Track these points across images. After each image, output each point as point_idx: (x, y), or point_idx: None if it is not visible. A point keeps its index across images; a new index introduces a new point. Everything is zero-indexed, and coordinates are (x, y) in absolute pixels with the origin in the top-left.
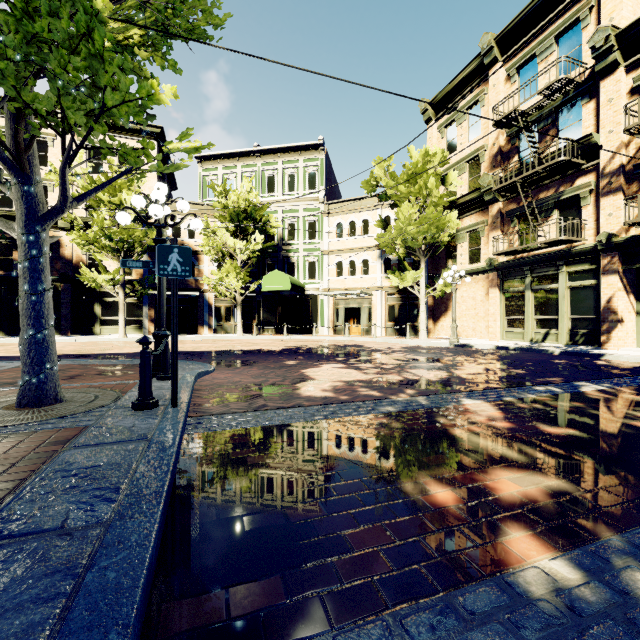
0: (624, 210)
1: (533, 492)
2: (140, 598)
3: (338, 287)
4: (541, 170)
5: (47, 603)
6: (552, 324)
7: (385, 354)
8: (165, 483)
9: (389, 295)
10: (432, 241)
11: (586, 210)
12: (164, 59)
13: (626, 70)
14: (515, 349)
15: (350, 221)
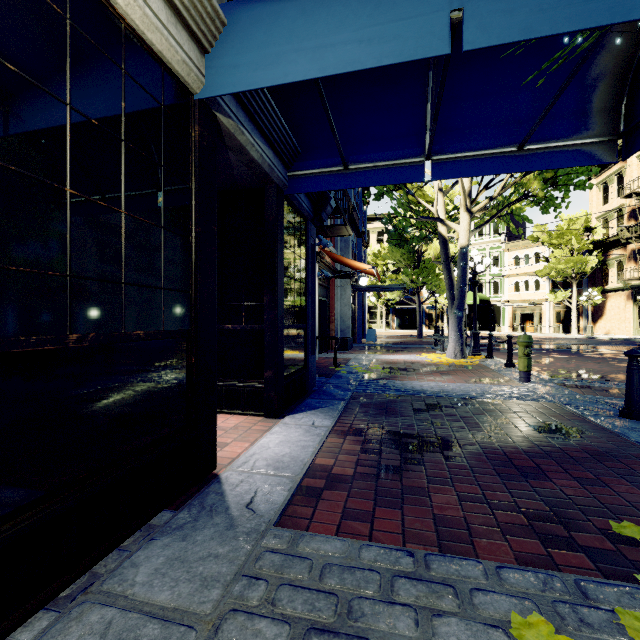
0: None
1: None
2: None
3: (515, 299)
4: None
5: None
6: None
7: None
8: None
9: (556, 304)
10: (579, 271)
11: None
12: None
13: None
14: (622, 339)
15: (525, 254)
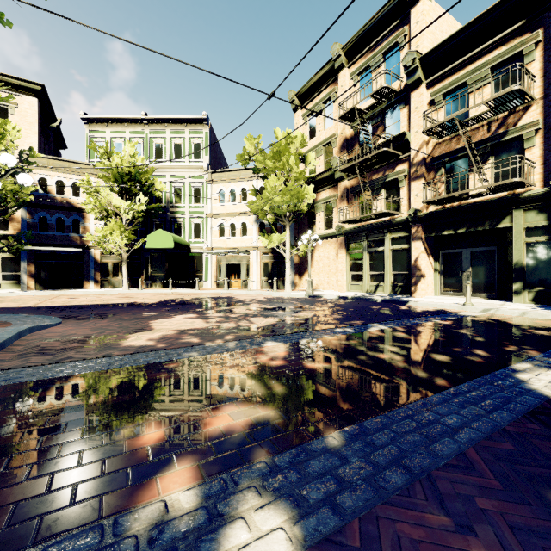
0: (423, 192)
1: (238, 424)
2: None
3: (220, 246)
4: (372, 157)
5: None
6: (381, 278)
7: (245, 304)
8: None
9: (264, 254)
10: (295, 209)
11: (402, 191)
12: None
13: (427, 86)
14: (352, 298)
15: (231, 189)
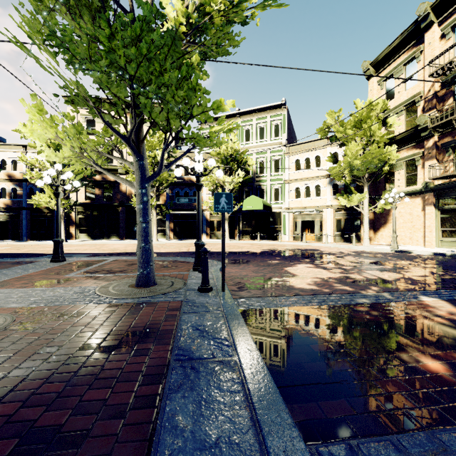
0: None
1: None
2: (282, 398)
3: (296, 206)
4: None
5: (237, 394)
6: None
7: (340, 257)
8: (252, 339)
9: (336, 211)
10: (374, 170)
11: None
12: (200, 71)
13: None
14: (452, 255)
15: (305, 158)
